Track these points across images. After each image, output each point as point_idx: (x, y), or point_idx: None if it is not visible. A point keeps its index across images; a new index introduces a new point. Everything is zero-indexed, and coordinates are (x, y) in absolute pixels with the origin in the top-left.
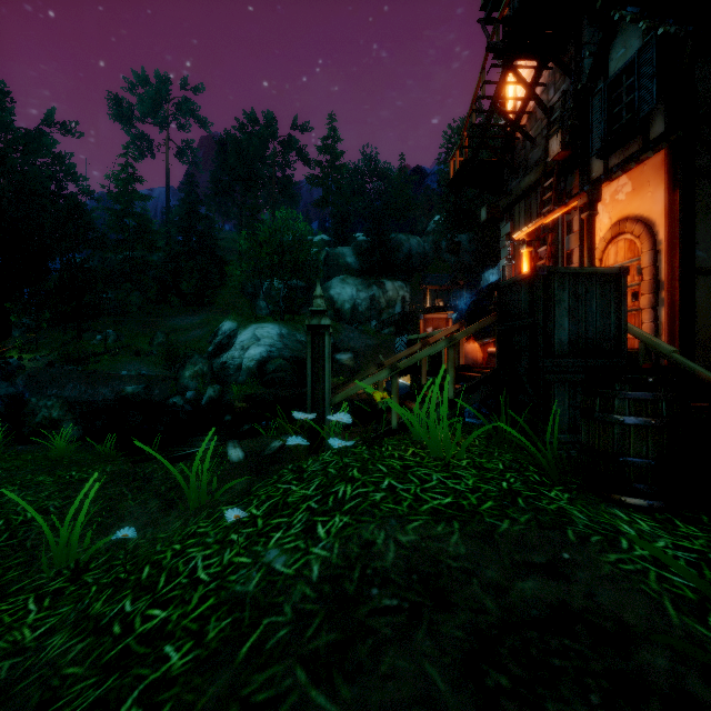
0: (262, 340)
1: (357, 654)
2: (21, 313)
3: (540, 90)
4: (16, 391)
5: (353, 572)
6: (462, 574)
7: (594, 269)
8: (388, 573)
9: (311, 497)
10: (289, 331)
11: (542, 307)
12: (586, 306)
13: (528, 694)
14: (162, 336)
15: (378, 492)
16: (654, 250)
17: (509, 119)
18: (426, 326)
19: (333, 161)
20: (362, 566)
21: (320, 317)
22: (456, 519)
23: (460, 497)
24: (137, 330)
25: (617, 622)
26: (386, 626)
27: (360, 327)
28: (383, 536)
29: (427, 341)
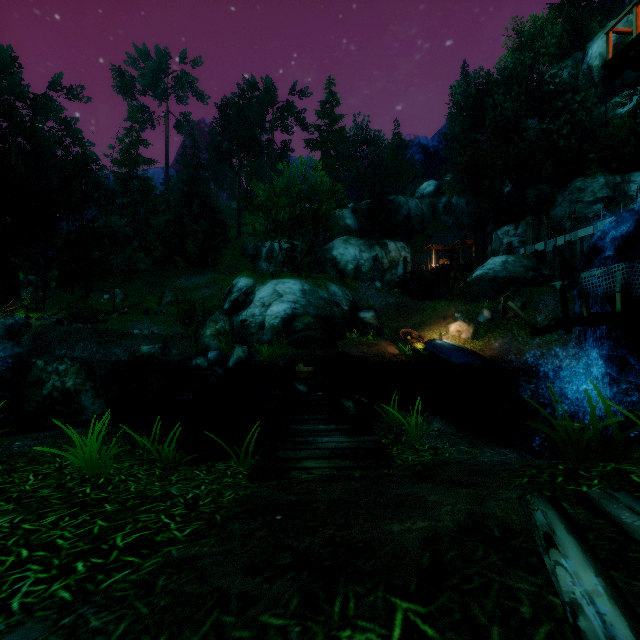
0: (285, 296)
1: None
2: (28, 271)
3: None
4: (21, 351)
5: None
6: None
7: None
8: None
9: None
10: (311, 287)
11: None
12: None
13: None
14: (171, 294)
15: None
16: None
17: None
18: None
19: (332, 125)
20: None
21: None
22: None
23: None
24: (143, 290)
25: None
26: None
27: (371, 286)
28: None
29: None
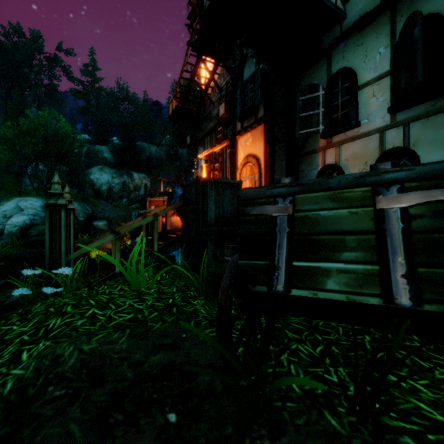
0: (26, 210)
1: (20, 436)
2: None
3: (217, 76)
4: None
5: (39, 380)
6: (119, 361)
7: (227, 180)
8: (65, 374)
9: (26, 332)
10: None
11: (201, 199)
12: (223, 199)
13: (132, 419)
14: None
15: (81, 319)
16: (260, 172)
17: (201, 88)
18: (150, 205)
19: (94, 83)
20: (47, 373)
21: (57, 198)
22: (129, 327)
23: (139, 313)
24: None
25: (195, 365)
26: (50, 409)
27: (114, 202)
28: (72, 349)
29: (146, 215)
